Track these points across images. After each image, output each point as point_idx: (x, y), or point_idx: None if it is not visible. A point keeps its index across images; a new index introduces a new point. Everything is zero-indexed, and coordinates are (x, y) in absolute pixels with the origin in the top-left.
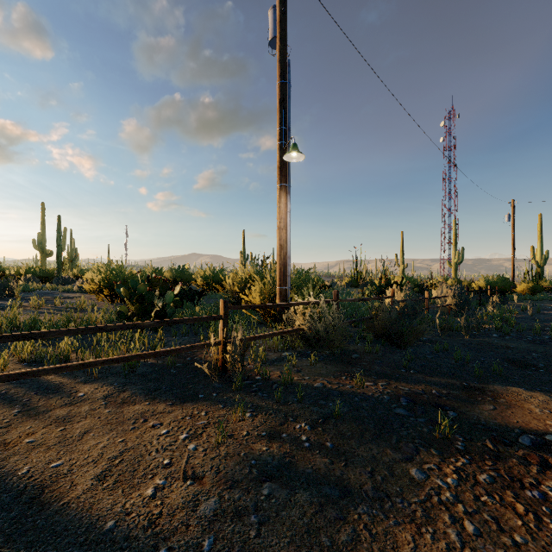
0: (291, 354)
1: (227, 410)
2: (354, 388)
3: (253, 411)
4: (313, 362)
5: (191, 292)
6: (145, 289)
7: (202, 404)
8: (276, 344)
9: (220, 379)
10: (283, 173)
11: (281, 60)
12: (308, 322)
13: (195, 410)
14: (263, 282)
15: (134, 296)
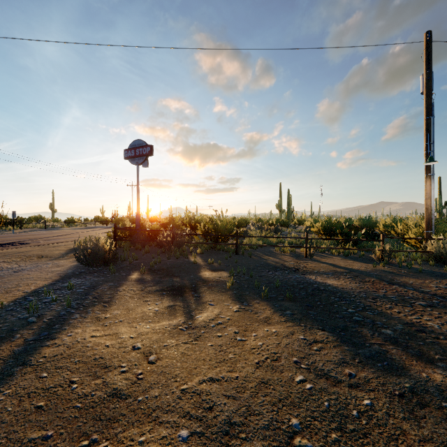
0: (424, 263)
1: (379, 266)
2: (443, 271)
3: (388, 267)
4: (431, 264)
5: (373, 234)
6: (347, 230)
7: (371, 264)
8: (415, 258)
9: (380, 262)
10: (428, 168)
11: (426, 106)
12: (434, 248)
13: (368, 264)
14: (417, 228)
15: (341, 234)
